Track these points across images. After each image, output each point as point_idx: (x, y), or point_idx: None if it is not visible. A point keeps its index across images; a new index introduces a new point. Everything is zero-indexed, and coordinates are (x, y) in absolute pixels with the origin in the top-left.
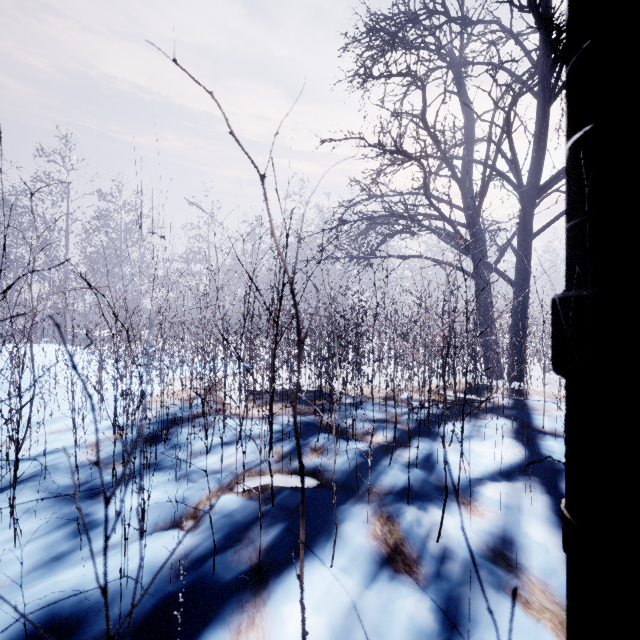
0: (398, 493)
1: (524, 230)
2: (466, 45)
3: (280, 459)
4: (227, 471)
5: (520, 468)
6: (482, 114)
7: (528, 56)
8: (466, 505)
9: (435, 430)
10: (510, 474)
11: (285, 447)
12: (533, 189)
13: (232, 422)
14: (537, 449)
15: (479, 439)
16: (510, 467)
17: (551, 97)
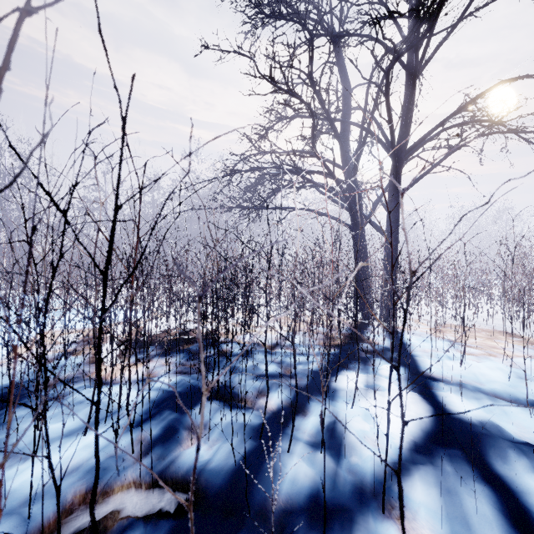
0: (305, 513)
1: (394, 187)
2: (343, 22)
3: (142, 456)
4: (48, 498)
5: (434, 437)
6: (356, 86)
7: (400, 30)
8: (396, 520)
9: (331, 386)
10: (429, 450)
11: (153, 432)
12: (402, 151)
13: (91, 394)
14: (439, 404)
15: (379, 395)
16: (424, 437)
17: (419, 69)
